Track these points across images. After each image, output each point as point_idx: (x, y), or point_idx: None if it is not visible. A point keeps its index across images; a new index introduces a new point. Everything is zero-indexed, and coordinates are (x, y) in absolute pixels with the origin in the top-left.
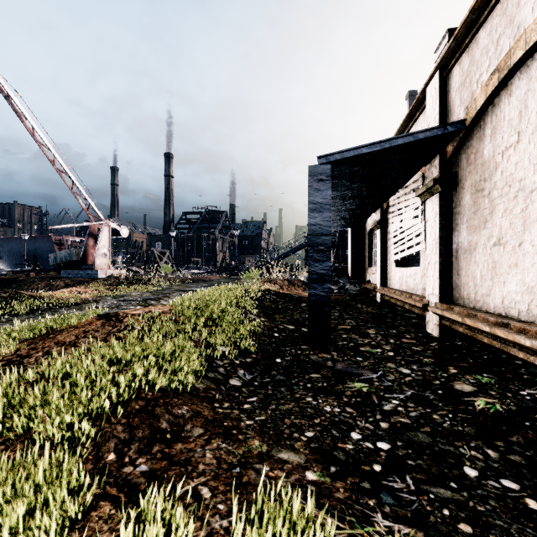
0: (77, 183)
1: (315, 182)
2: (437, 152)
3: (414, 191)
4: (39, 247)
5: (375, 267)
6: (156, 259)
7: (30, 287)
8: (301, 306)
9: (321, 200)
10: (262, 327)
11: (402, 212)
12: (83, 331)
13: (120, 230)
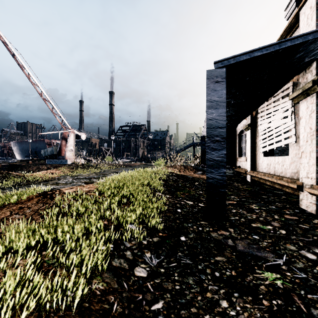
0: (55, 107)
1: (211, 84)
2: (315, 57)
3: (282, 98)
4: (38, 146)
5: (244, 157)
6: (103, 153)
7: (28, 169)
8: (195, 184)
9: (217, 99)
10: (167, 203)
11: (270, 116)
12: (19, 207)
13: (80, 135)
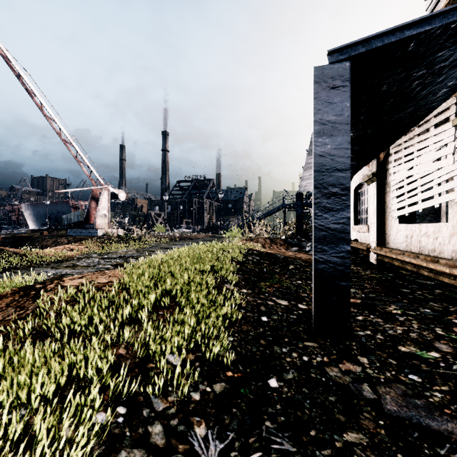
0: (80, 152)
1: (323, 91)
2: None
3: (435, 127)
4: (59, 210)
5: (365, 225)
6: (153, 220)
7: (41, 244)
8: (289, 269)
9: (334, 118)
10: (243, 305)
11: (413, 157)
12: None
13: (118, 194)
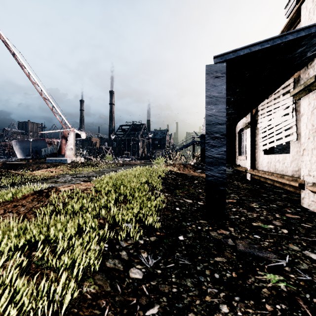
0: (55, 106)
1: (211, 79)
2: None
3: (283, 95)
4: (38, 145)
5: (244, 155)
6: (103, 152)
7: (28, 168)
8: (194, 183)
9: (217, 94)
10: (165, 202)
11: (271, 113)
12: (14, 205)
13: (80, 134)
